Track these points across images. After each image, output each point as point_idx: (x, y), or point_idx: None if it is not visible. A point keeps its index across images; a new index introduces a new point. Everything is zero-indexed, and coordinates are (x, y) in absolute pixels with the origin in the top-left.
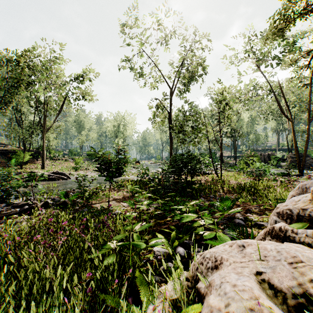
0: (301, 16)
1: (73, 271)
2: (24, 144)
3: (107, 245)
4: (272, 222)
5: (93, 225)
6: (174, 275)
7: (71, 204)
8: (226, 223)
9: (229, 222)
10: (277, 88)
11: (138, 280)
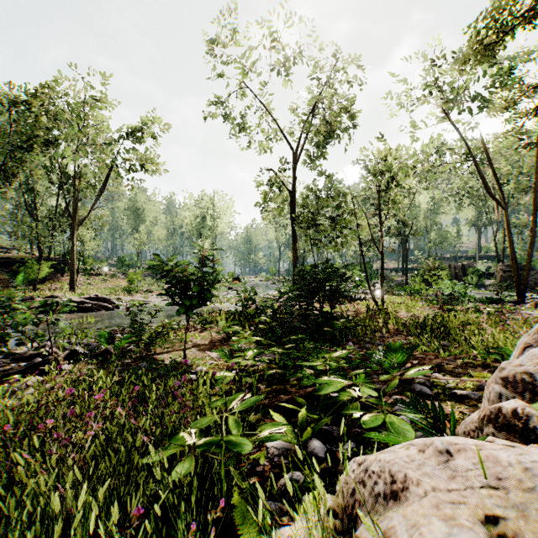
0: (527, 22)
1: (114, 489)
2: (40, 247)
3: (179, 438)
4: (493, 397)
5: (156, 395)
6: (309, 511)
7: (117, 354)
8: (397, 391)
9: (403, 389)
10: (478, 150)
11: (237, 513)
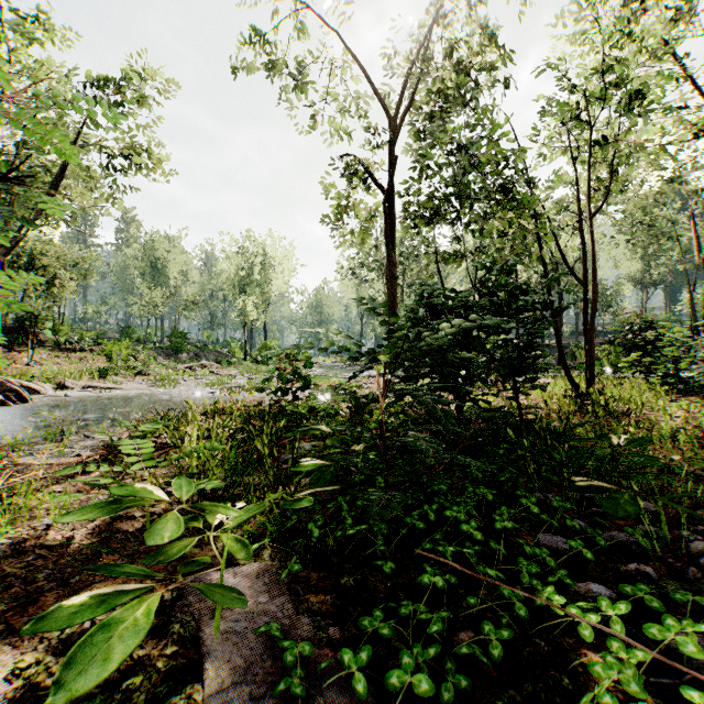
0: None
1: None
2: None
3: None
4: None
5: None
6: None
7: None
8: None
9: None
10: None
11: None
